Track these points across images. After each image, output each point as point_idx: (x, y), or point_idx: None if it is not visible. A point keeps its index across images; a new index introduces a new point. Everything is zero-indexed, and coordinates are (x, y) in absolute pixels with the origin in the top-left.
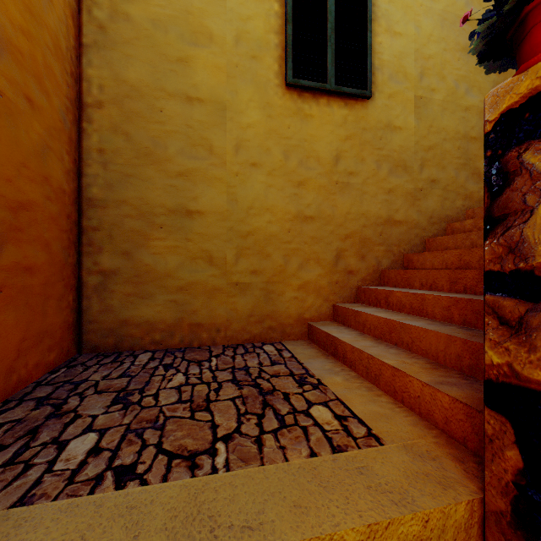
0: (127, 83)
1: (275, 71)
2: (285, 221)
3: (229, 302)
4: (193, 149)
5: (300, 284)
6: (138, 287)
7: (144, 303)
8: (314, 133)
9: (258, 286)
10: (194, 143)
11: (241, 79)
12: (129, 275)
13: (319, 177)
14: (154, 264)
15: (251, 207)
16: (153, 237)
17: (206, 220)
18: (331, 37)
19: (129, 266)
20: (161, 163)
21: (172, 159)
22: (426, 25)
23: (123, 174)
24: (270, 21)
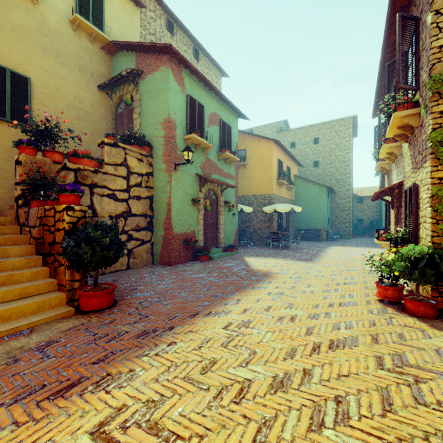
0: None
1: None
2: None
3: None
4: None
5: None
6: None
7: None
8: None
9: None
10: None
11: None
12: None
13: (2, 154)
14: None
15: None
16: None
17: None
18: (9, 101)
19: None
20: None
21: None
22: (60, 106)
23: None
24: None
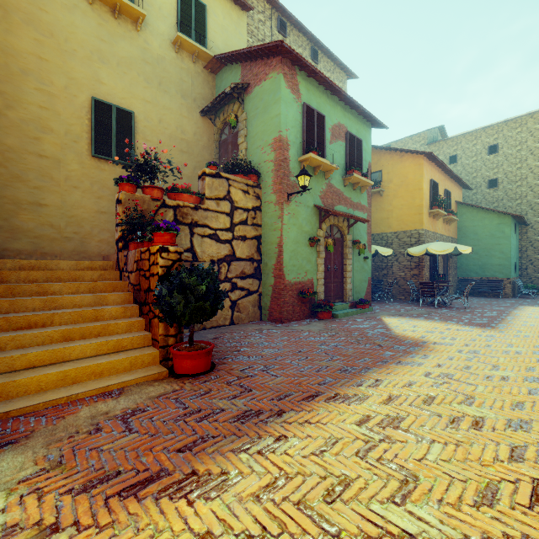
0: (7, 145)
1: (87, 149)
2: (91, 212)
3: (62, 245)
4: (43, 177)
5: (99, 240)
6: (13, 235)
7: (16, 242)
8: (106, 177)
9: (77, 239)
10: (44, 175)
11: (68, 150)
12: (8, 229)
13: (109, 196)
14: (21, 225)
15: (74, 205)
16: (21, 214)
17: (50, 208)
18: (114, 139)
19: (8, 225)
20: (25, 182)
21: (32, 181)
22: (162, 139)
23: (4, 185)
24: (84, 127)
